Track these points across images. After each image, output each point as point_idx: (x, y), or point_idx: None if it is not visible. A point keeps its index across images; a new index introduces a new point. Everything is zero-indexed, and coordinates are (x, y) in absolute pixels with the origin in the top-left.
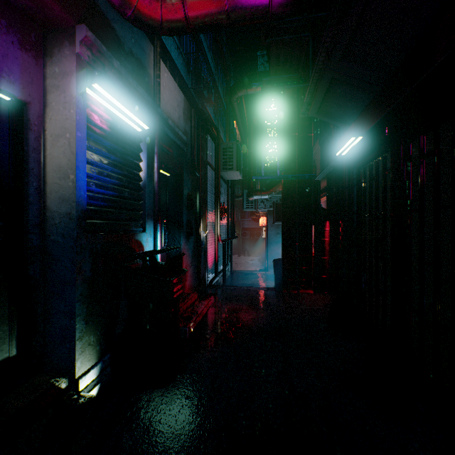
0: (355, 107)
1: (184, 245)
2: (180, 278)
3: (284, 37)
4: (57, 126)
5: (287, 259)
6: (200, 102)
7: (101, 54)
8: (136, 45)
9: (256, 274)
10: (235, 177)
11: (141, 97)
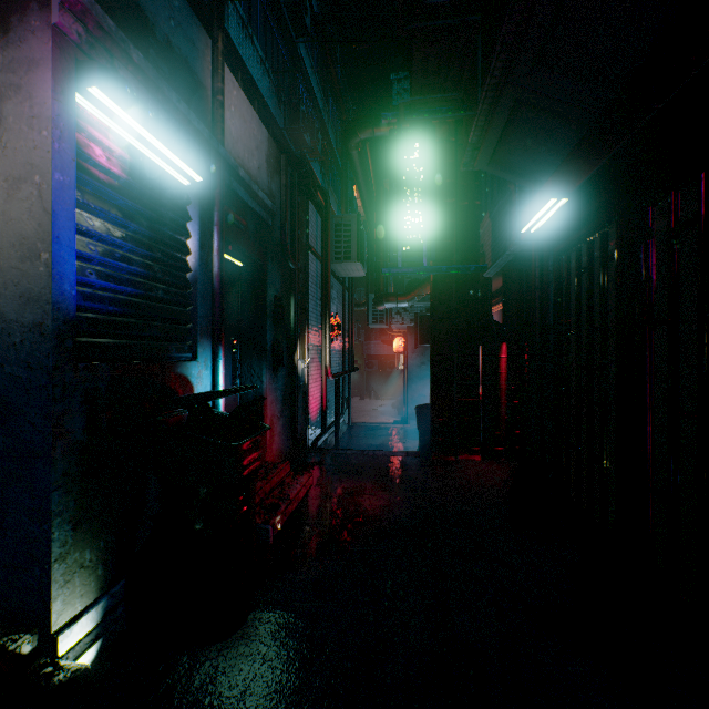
0: (552, 153)
1: (268, 383)
2: (255, 440)
3: (437, 21)
4: (18, 161)
5: (439, 406)
6: (299, 153)
7: (104, 33)
8: (178, 32)
9: (388, 429)
10: (355, 272)
11: (188, 122)
